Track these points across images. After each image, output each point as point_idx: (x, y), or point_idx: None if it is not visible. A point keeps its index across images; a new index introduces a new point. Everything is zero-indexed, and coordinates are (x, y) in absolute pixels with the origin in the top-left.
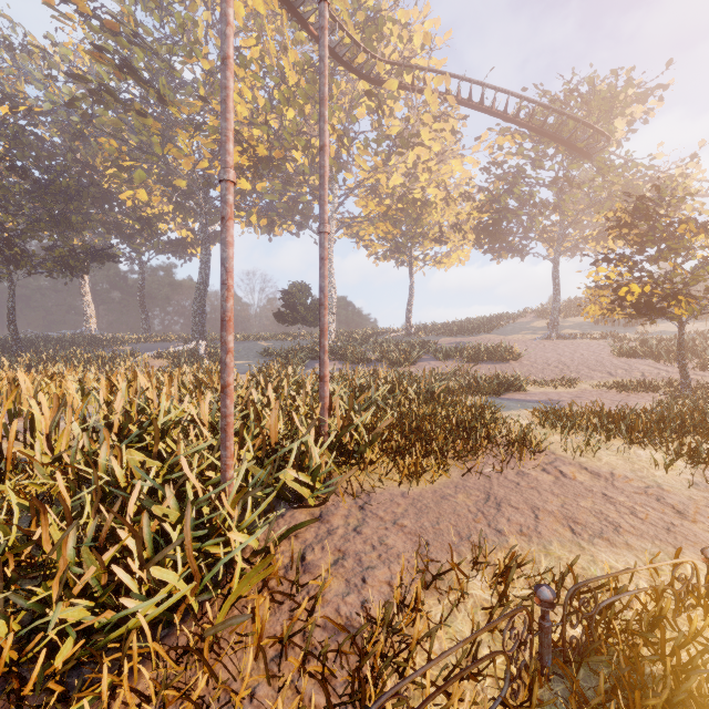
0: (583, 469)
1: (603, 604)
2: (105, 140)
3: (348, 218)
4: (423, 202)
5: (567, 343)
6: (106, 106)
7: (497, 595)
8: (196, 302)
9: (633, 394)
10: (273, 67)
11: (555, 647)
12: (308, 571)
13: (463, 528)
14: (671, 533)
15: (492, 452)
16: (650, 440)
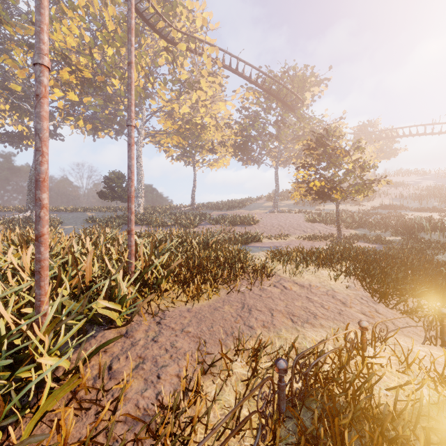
0: (295, 283)
1: (313, 364)
2: None
3: (153, 131)
4: (202, 125)
5: (283, 215)
6: None
7: (251, 370)
8: (31, 181)
9: (315, 242)
10: (96, 15)
11: (287, 397)
12: (114, 377)
13: (228, 328)
14: (341, 315)
15: (245, 277)
16: (327, 264)
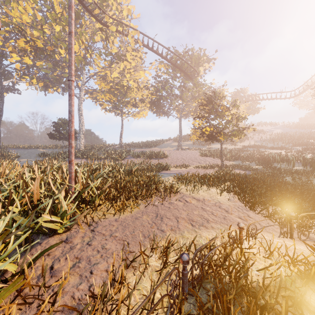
0: (193, 198)
1: (207, 255)
2: None
3: (91, 89)
4: (128, 87)
5: (184, 151)
6: None
7: (162, 262)
8: None
9: (207, 170)
10: (46, 0)
11: (188, 281)
12: (54, 275)
13: (146, 232)
14: (225, 219)
15: (158, 195)
16: (215, 185)
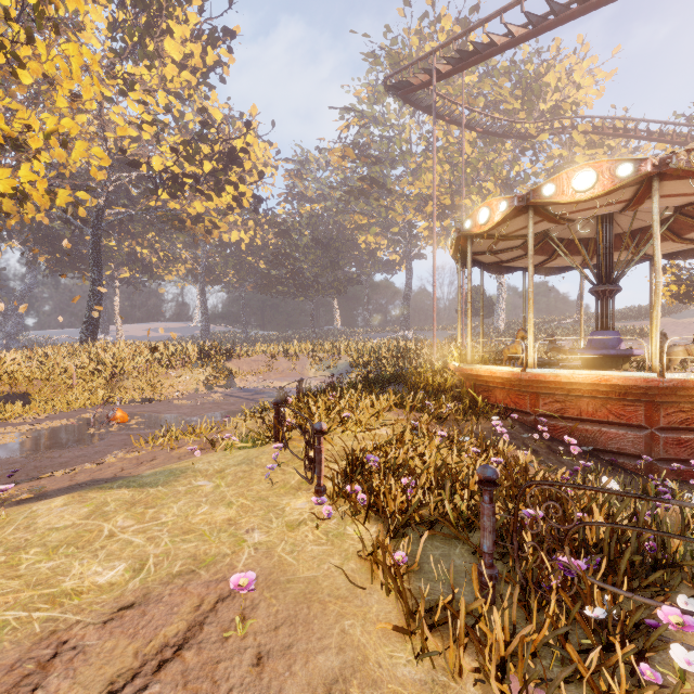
0: None
1: None
2: (357, 217)
3: None
4: None
5: None
6: (357, 196)
7: None
8: (403, 305)
9: None
10: (454, 143)
11: None
12: None
13: None
14: None
15: None
16: None
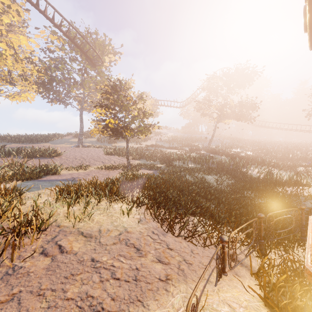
0: (80, 234)
1: None
2: None
3: None
4: None
5: (86, 149)
6: None
7: None
8: None
9: (111, 171)
10: None
11: None
12: None
13: None
14: (138, 282)
15: None
16: (120, 197)
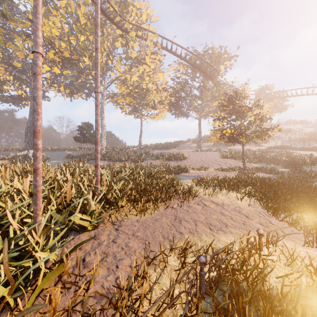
0: (212, 202)
1: (224, 259)
2: None
3: (112, 94)
4: (147, 90)
5: (204, 153)
6: None
7: (181, 262)
8: (27, 130)
9: (227, 172)
10: (72, 13)
11: (206, 282)
12: (86, 266)
13: (165, 233)
14: (245, 225)
15: (177, 198)
16: (235, 189)
